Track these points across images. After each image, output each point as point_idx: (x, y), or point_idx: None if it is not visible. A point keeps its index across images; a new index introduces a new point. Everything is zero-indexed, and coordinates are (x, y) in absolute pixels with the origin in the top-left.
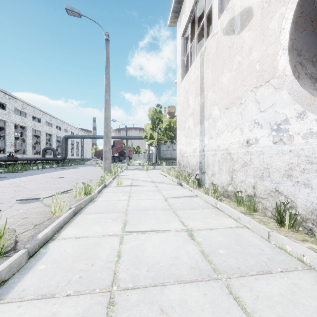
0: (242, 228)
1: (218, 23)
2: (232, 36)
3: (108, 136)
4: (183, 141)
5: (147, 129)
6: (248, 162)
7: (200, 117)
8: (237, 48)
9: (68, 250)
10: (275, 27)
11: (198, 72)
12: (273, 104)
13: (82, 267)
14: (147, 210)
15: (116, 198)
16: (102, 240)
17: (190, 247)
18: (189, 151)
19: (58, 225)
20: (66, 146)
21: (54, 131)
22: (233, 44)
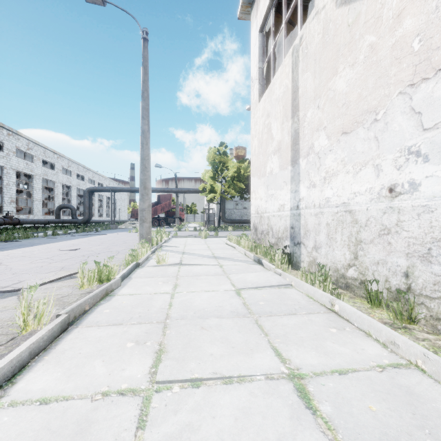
0: (408, 368)
1: None
2: (356, 3)
3: (146, 187)
4: (262, 193)
5: (206, 178)
6: (393, 227)
7: (292, 153)
8: (367, 22)
9: None
10: None
11: (288, 81)
12: None
13: None
14: (205, 318)
15: (151, 289)
16: (100, 411)
17: None
18: (272, 209)
19: (10, 364)
20: (90, 203)
21: (74, 181)
22: (357, 18)
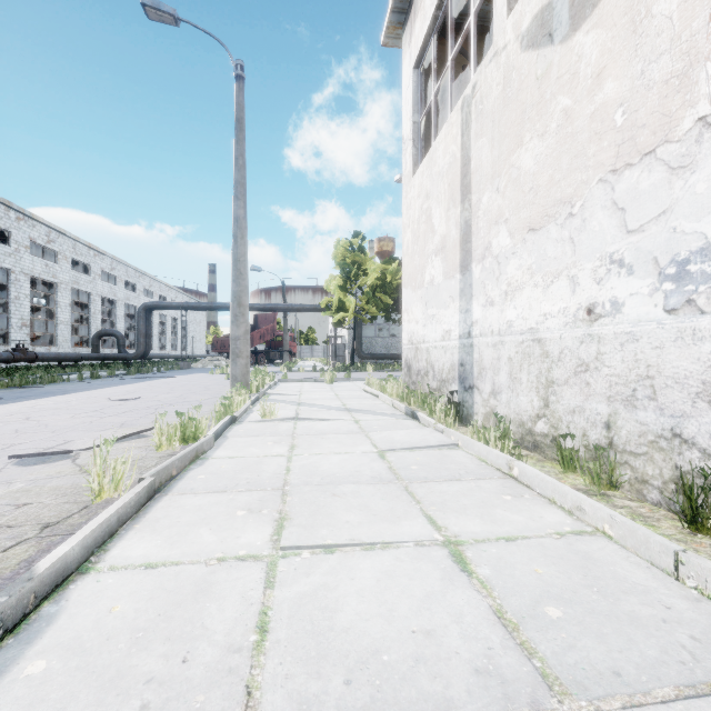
0: (593, 535)
1: (509, 22)
2: (547, 49)
3: (241, 304)
4: (418, 313)
5: (332, 287)
6: (591, 361)
7: (462, 254)
8: (561, 78)
9: (119, 609)
10: (672, 11)
11: (455, 148)
12: (665, 210)
13: (154, 670)
14: (337, 484)
15: (258, 451)
16: (218, 574)
17: (464, 599)
18: (433, 337)
19: (101, 528)
20: (148, 327)
21: (120, 292)
22: (548, 70)
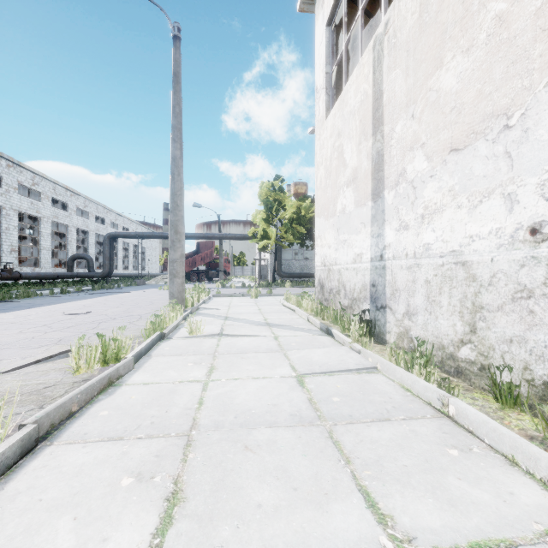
0: None
1: None
2: None
3: (177, 231)
4: (330, 239)
5: (258, 220)
6: (537, 287)
7: (374, 183)
8: None
9: None
10: None
11: (367, 85)
12: None
13: None
14: (251, 429)
15: (176, 374)
16: None
17: None
18: (344, 259)
19: None
20: (112, 252)
21: (92, 225)
22: None
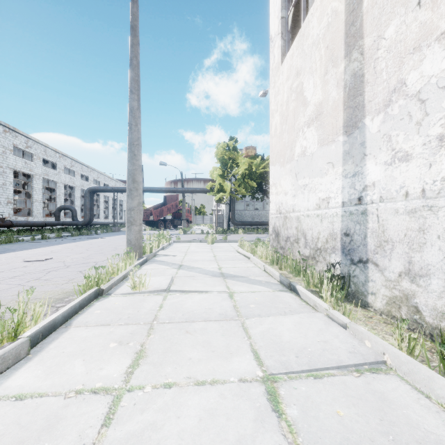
0: None
1: None
2: None
3: (135, 180)
4: (287, 185)
5: (215, 176)
6: None
7: (347, 112)
8: None
9: None
10: None
11: (337, 2)
12: None
13: None
14: None
15: (81, 370)
16: None
17: None
18: (305, 205)
19: None
20: (92, 204)
21: (77, 181)
22: None
